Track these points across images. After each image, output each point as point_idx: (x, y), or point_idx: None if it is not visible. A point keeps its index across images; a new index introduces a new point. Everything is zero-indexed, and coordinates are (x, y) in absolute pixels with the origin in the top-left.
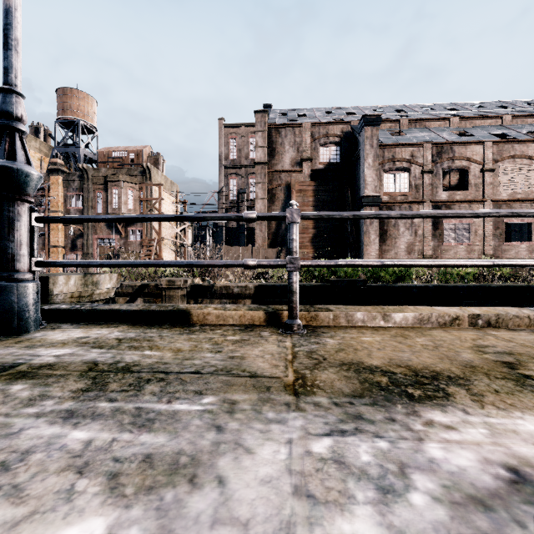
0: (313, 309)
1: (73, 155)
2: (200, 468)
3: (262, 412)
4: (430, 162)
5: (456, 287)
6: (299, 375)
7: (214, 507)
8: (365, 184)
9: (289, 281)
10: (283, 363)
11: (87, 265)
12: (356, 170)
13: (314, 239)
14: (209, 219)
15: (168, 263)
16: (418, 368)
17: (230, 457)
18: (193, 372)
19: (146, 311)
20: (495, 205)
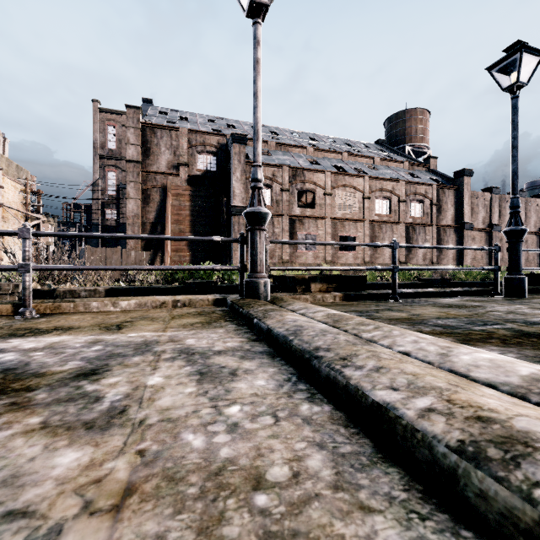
0: (60, 301)
1: None
2: None
3: None
4: (287, 182)
5: None
6: None
7: None
8: (233, 195)
9: (22, 280)
10: None
11: None
12: (230, 181)
13: (191, 242)
14: None
15: None
16: (64, 327)
17: None
18: None
19: None
20: (333, 222)
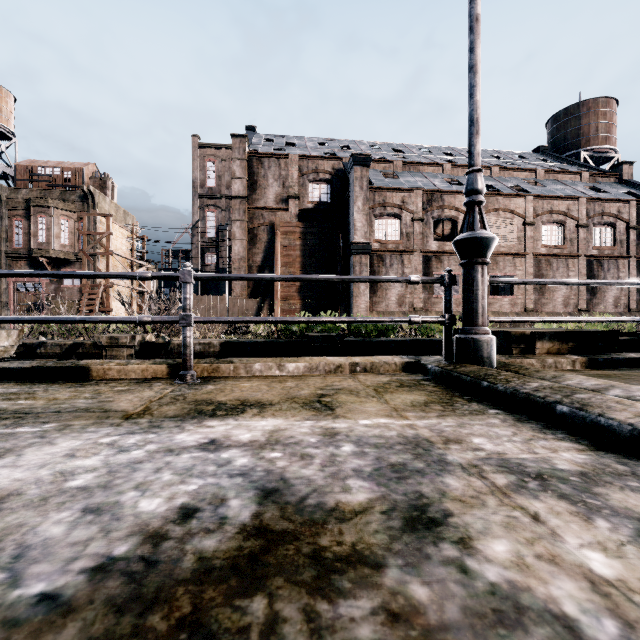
0: (217, 361)
1: None
2: (10, 452)
3: (86, 428)
4: (420, 209)
5: (432, 341)
6: (146, 409)
7: (6, 463)
8: (354, 230)
9: (183, 336)
10: (143, 403)
11: None
12: (348, 213)
13: (302, 288)
14: (103, 277)
15: (59, 319)
16: (250, 400)
17: (37, 447)
18: (54, 412)
19: (40, 368)
20: None
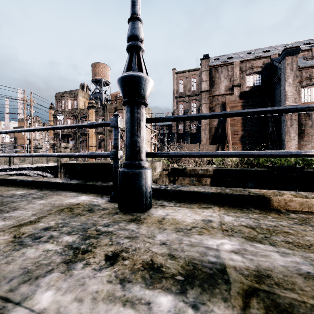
0: None
1: (99, 98)
2: None
3: None
4: None
5: None
6: None
7: None
8: (286, 98)
9: None
10: None
11: (188, 155)
12: (275, 89)
13: (242, 138)
14: None
15: (270, 153)
16: None
17: None
18: None
19: (225, 194)
20: None
